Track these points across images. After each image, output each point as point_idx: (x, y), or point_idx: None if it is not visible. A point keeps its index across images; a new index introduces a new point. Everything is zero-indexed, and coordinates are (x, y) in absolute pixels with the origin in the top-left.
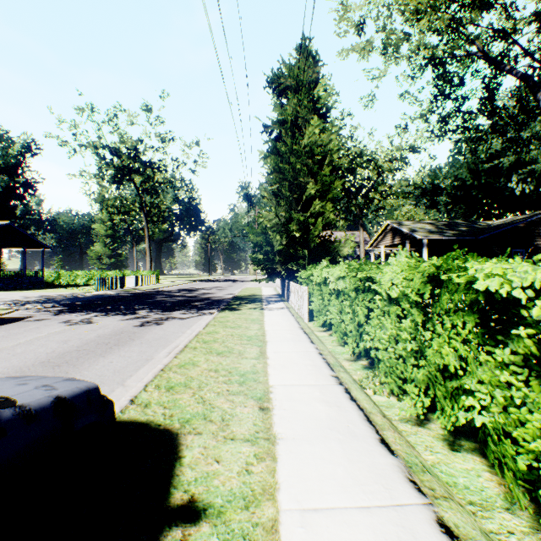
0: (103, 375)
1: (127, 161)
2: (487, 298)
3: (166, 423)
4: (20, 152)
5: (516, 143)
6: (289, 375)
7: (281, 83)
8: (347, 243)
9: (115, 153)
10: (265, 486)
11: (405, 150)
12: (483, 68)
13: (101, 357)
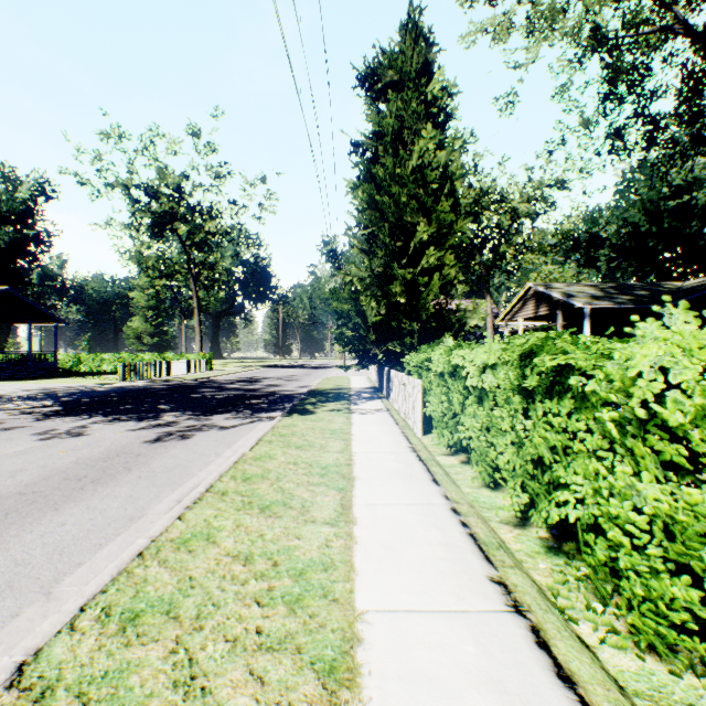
0: (25, 563)
1: (167, 205)
2: None
3: None
4: (30, 196)
5: None
6: (399, 577)
7: (377, 78)
8: (475, 312)
9: (152, 194)
10: None
11: (549, 185)
12: (683, 48)
13: (51, 510)
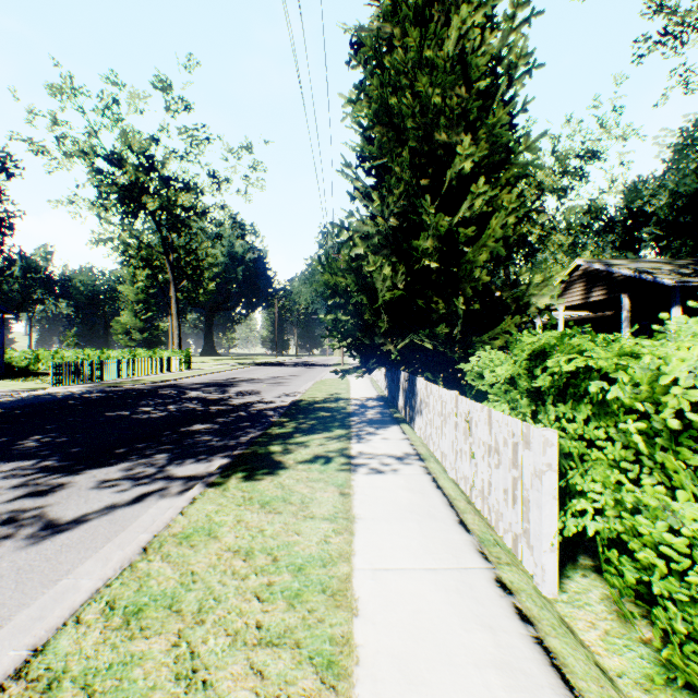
0: None
1: (134, 175)
2: None
3: None
4: None
5: None
6: None
7: None
8: (545, 285)
9: (117, 163)
10: None
11: (580, 156)
12: None
13: None
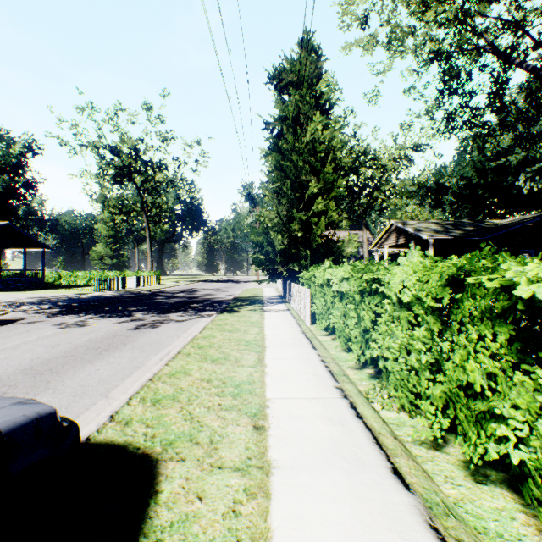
0: (87, 385)
1: (127, 161)
2: (524, 306)
3: (147, 445)
4: (21, 152)
5: (526, 139)
6: (288, 386)
7: (282, 78)
8: (350, 242)
9: (115, 152)
10: (254, 534)
11: (409, 148)
12: (492, 61)
13: (88, 363)
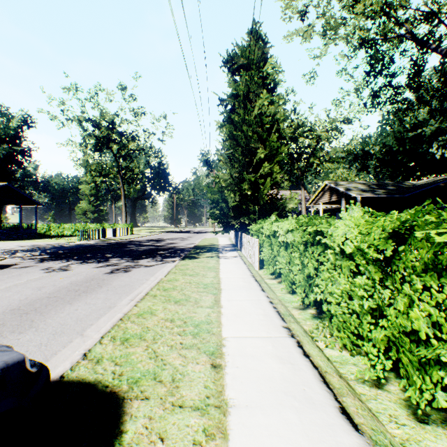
0: (65, 324)
1: (106, 132)
2: None
3: (114, 383)
4: (18, 125)
5: (441, 112)
6: (242, 326)
7: (234, 62)
8: (291, 200)
9: (96, 125)
10: None
11: (340, 121)
12: (411, 47)
13: (68, 304)
